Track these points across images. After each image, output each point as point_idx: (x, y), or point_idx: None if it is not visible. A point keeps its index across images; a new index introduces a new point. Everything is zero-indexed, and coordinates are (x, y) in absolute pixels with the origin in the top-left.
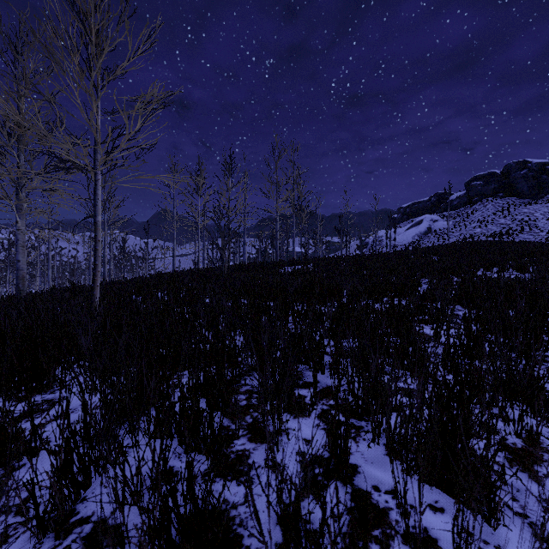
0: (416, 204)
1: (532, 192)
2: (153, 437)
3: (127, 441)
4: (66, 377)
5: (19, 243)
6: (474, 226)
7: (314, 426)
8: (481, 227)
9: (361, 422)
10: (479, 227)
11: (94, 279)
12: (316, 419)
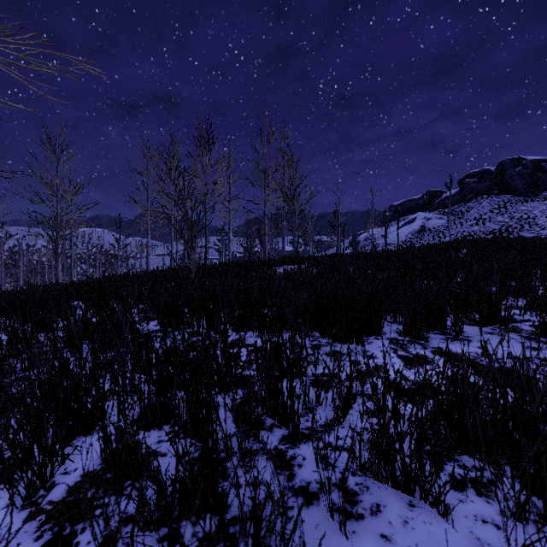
0: (408, 202)
1: (527, 190)
2: None
3: None
4: None
5: None
6: (471, 223)
7: None
8: (479, 225)
9: None
10: (477, 225)
11: None
12: None
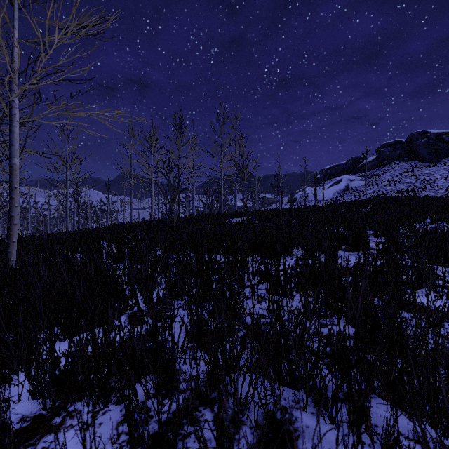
0: (335, 167)
1: (431, 157)
2: None
3: None
4: None
5: None
6: (385, 184)
7: None
8: (391, 185)
9: None
10: (389, 185)
11: (9, 233)
12: None
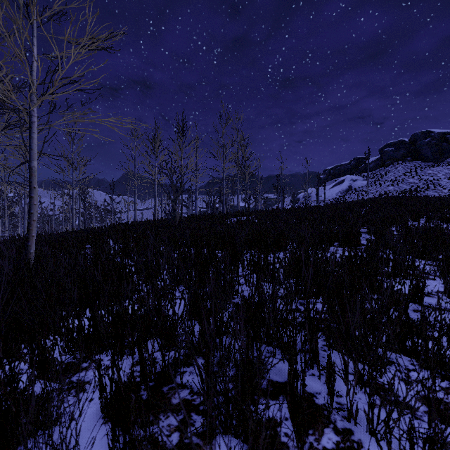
0: (338, 167)
1: (434, 157)
2: None
3: None
4: None
5: None
6: (388, 184)
7: None
8: (394, 185)
9: None
10: (392, 185)
11: (29, 228)
12: None
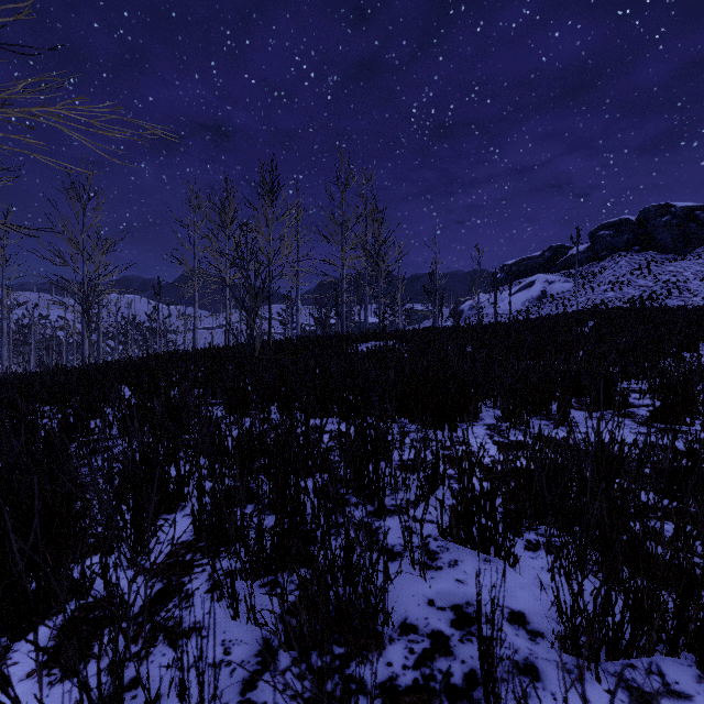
0: (525, 261)
1: (677, 245)
2: None
3: None
4: None
5: None
6: (605, 288)
7: None
8: (615, 290)
9: None
10: (612, 290)
11: None
12: None
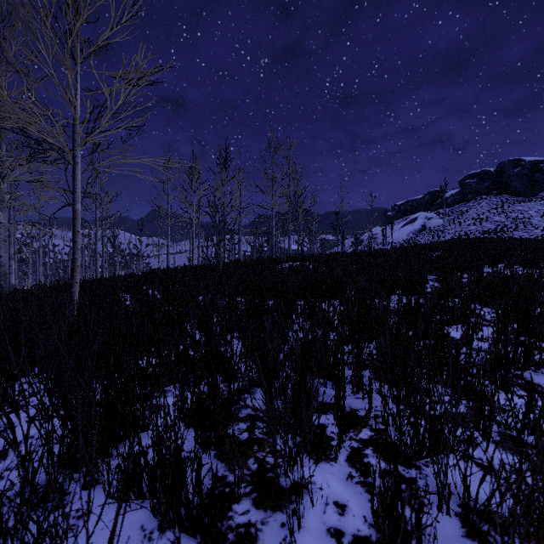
0: (410, 202)
1: (525, 190)
2: (115, 498)
3: (77, 504)
4: (19, 395)
5: (0, 237)
6: (469, 223)
7: (345, 478)
8: (476, 225)
9: (411, 471)
10: (474, 225)
11: (73, 274)
12: (346, 466)
